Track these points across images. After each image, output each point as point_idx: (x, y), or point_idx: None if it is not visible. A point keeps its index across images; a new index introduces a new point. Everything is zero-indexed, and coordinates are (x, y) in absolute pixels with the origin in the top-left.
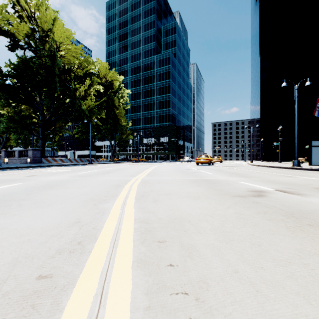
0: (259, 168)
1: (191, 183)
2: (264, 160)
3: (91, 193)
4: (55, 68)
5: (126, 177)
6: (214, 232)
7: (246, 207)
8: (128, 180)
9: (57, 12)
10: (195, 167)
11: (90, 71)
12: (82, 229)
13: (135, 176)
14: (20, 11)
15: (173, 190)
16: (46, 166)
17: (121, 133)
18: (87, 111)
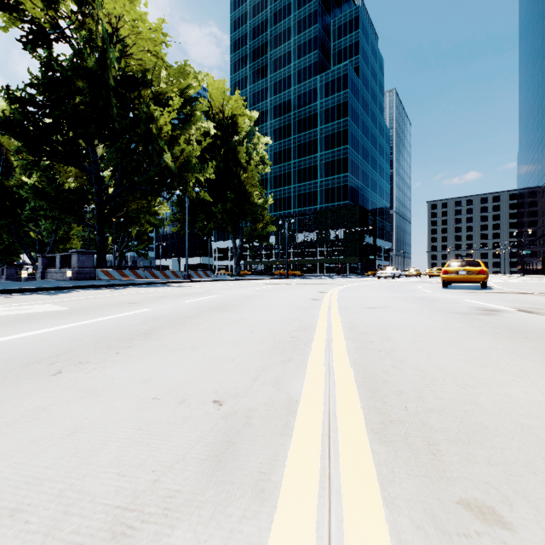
0: None
1: None
2: None
3: None
4: (107, 73)
5: None
6: None
7: None
8: None
9: None
10: (473, 298)
11: (191, 94)
12: None
13: (260, 511)
14: None
15: None
16: (71, 288)
17: (254, 221)
18: (179, 168)
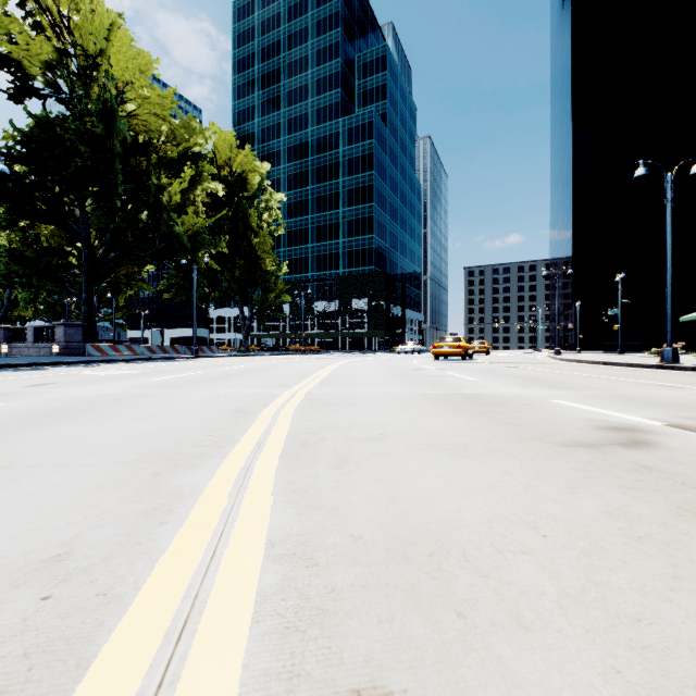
0: (582, 367)
1: (432, 404)
2: (583, 350)
3: (162, 435)
4: (114, 141)
5: (270, 388)
6: (582, 623)
7: (629, 487)
8: (273, 397)
9: (120, 16)
10: (432, 365)
11: (196, 150)
12: (54, 601)
13: (292, 386)
14: (36, 14)
15: (388, 424)
16: (91, 363)
17: (266, 290)
18: (188, 238)
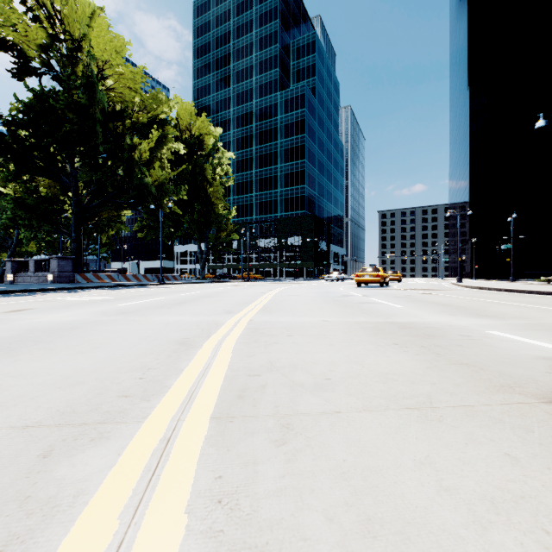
0: (488, 294)
1: (370, 335)
2: (478, 278)
3: (90, 377)
4: (96, 109)
5: (216, 315)
6: None
7: None
8: (217, 325)
9: (102, 9)
10: (356, 291)
11: (162, 117)
12: None
13: (236, 313)
14: (35, 9)
15: (333, 363)
16: (75, 289)
17: (218, 230)
18: (155, 188)
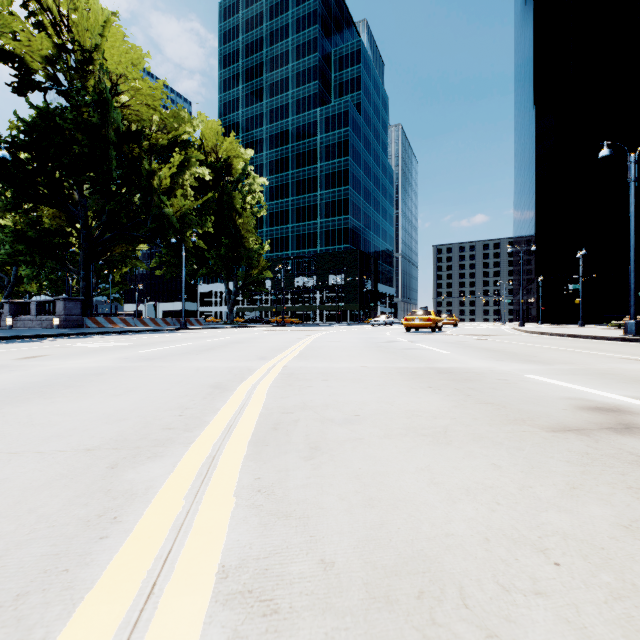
0: (548, 340)
1: (407, 379)
2: (545, 322)
3: (132, 415)
4: (109, 129)
5: (249, 361)
6: None
7: (639, 488)
8: (251, 371)
9: (115, 14)
10: (404, 337)
11: (185, 138)
12: None
13: (270, 359)
14: (38, 13)
15: (364, 403)
16: (86, 335)
17: (249, 267)
18: (177, 219)
